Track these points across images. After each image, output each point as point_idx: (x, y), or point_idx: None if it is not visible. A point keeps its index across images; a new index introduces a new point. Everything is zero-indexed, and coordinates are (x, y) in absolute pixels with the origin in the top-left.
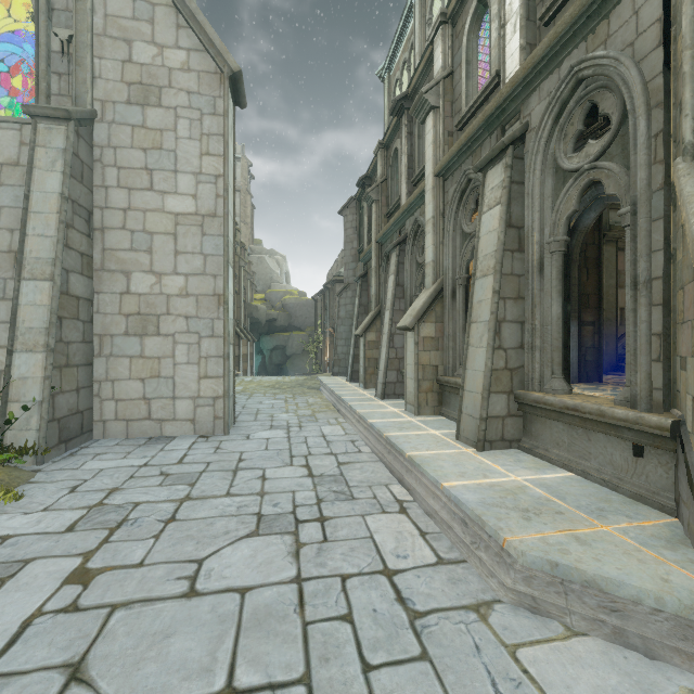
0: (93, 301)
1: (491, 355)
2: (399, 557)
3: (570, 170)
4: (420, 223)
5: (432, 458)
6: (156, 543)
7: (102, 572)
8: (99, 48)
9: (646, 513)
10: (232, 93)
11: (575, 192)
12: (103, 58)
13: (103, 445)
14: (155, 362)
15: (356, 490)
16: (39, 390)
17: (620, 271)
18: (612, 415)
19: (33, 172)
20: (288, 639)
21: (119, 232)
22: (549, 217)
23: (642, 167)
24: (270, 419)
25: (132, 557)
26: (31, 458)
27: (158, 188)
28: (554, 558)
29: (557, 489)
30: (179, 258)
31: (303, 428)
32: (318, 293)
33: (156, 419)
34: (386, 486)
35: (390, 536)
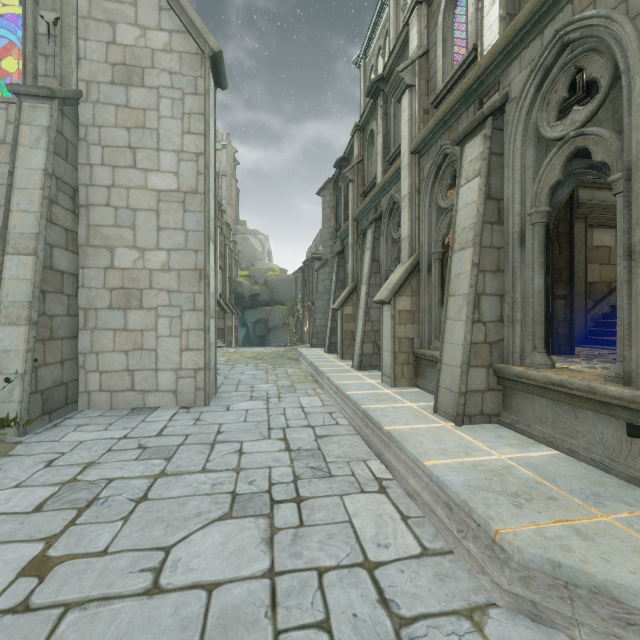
0: (78, 276)
1: (471, 328)
2: (380, 547)
3: (554, 139)
4: (395, 200)
5: (410, 433)
6: (124, 527)
7: (62, 561)
8: (84, 30)
9: None
10: (213, 74)
11: (559, 161)
12: (88, 39)
13: (87, 415)
14: (138, 335)
15: (333, 466)
16: (22, 363)
17: (589, 247)
18: (604, 393)
19: (17, 150)
20: None
21: (104, 209)
22: (530, 188)
23: (639, 129)
24: (250, 389)
25: (97, 544)
26: (14, 429)
27: (141, 165)
28: (556, 558)
29: (545, 470)
30: (161, 234)
31: (281, 399)
32: (298, 270)
33: (139, 390)
34: (364, 462)
35: (370, 520)
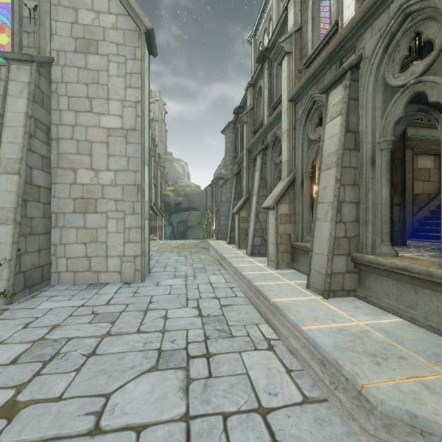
0: (51, 189)
1: (334, 227)
2: (271, 395)
3: (398, 86)
4: (277, 135)
5: (290, 304)
6: (76, 377)
7: (27, 405)
8: (55, 14)
9: None
10: (147, 45)
11: (401, 102)
12: (58, 20)
13: (57, 289)
14: (94, 231)
15: (234, 329)
16: (9, 252)
17: (414, 169)
18: (440, 276)
19: (6, 99)
20: None
21: (69, 141)
22: (379, 123)
23: None
24: (174, 270)
25: (54, 391)
26: (3, 300)
27: (96, 110)
28: (413, 410)
29: (394, 334)
30: (110, 159)
31: (196, 278)
32: (208, 186)
33: (94, 271)
34: (256, 325)
35: (262, 372)
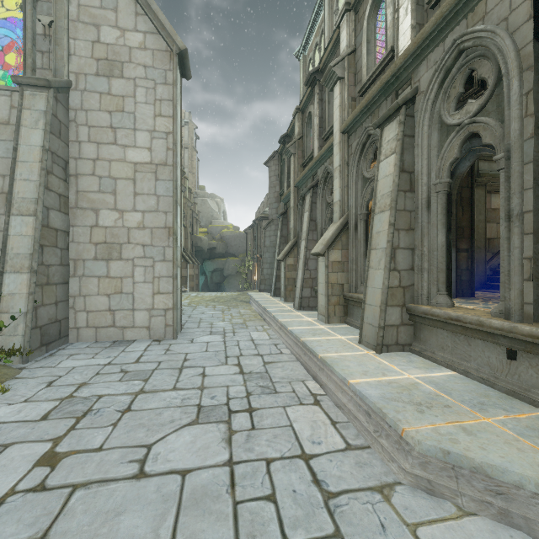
0: (69, 233)
1: (388, 275)
2: (314, 443)
3: (453, 125)
4: (329, 171)
5: (340, 359)
6: (114, 430)
7: (67, 455)
8: (73, 31)
9: (520, 407)
10: (180, 67)
11: (457, 143)
12: (77, 39)
13: (76, 347)
14: (118, 281)
15: (278, 385)
16: (24, 304)
17: (488, 209)
18: (489, 325)
19: (20, 130)
20: (221, 517)
21: (90, 178)
22: (435, 163)
23: (515, 120)
24: (210, 326)
25: (93, 443)
26: (18, 358)
27: (121, 142)
28: (446, 447)
29: (444, 386)
30: (137, 198)
31: (236, 334)
32: (248, 227)
33: (119, 326)
34: (303, 382)
35: (307, 424)
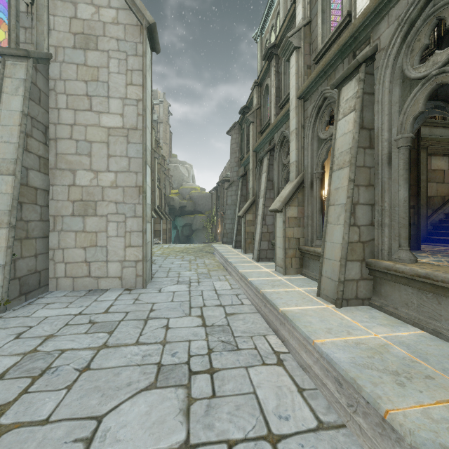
0: (49, 191)
1: (348, 230)
2: (281, 419)
3: (418, 78)
4: (285, 135)
5: (301, 313)
6: (66, 395)
7: (9, 429)
8: (53, 8)
9: None
10: (149, 41)
11: (422, 96)
12: (56, 15)
13: (54, 296)
14: (93, 235)
15: (240, 340)
16: (3, 257)
17: (428, 170)
18: None
19: (1, 96)
20: None
21: (68, 141)
22: (396, 119)
23: None
24: (177, 275)
25: (41, 412)
26: None
27: (96, 109)
28: (448, 443)
29: (417, 348)
30: (110, 160)
31: (200, 283)
32: (213, 189)
33: (94, 276)
34: (264, 336)
35: (271, 391)
